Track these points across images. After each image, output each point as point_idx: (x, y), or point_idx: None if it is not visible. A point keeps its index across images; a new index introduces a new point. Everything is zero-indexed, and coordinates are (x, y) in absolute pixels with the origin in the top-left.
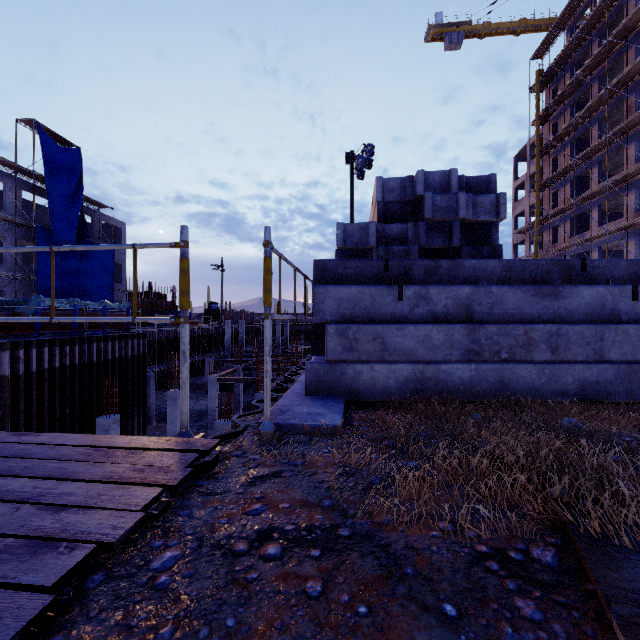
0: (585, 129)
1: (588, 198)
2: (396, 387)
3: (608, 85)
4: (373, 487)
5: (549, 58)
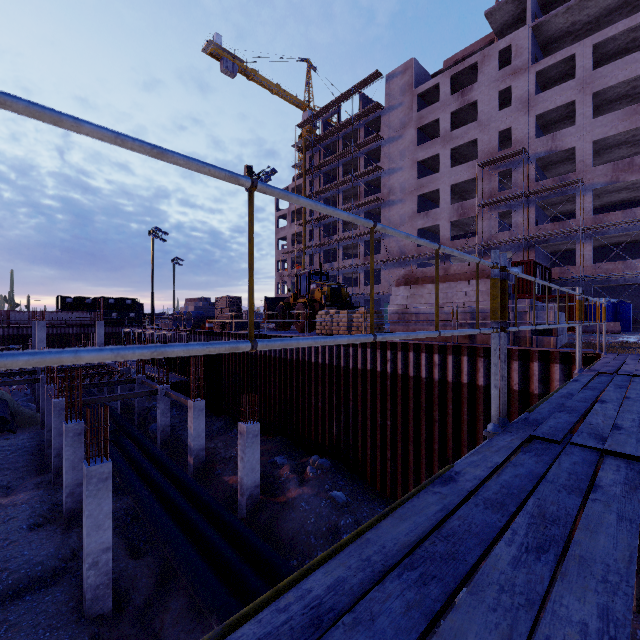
0: (334, 194)
1: (338, 241)
2: (559, 344)
3: (353, 174)
4: (639, 351)
5: (312, 134)
